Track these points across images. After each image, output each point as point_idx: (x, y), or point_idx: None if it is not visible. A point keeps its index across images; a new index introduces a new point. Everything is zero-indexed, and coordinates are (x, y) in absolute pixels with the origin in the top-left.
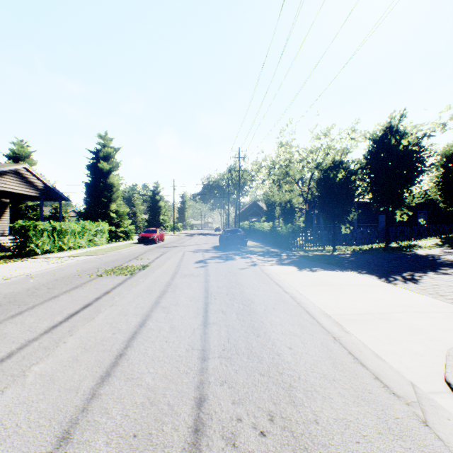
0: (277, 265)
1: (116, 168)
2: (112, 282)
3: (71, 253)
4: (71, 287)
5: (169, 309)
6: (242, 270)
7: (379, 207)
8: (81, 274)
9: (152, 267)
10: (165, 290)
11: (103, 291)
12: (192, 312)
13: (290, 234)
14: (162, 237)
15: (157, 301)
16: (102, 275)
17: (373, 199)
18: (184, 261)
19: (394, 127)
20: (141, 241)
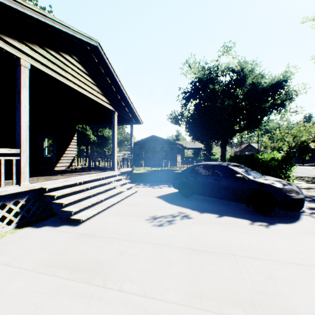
0: None
1: None
2: None
3: None
4: None
5: None
6: None
7: None
8: None
9: None
10: None
11: None
12: None
13: None
14: None
15: None
16: None
17: None
18: None
19: None
20: None
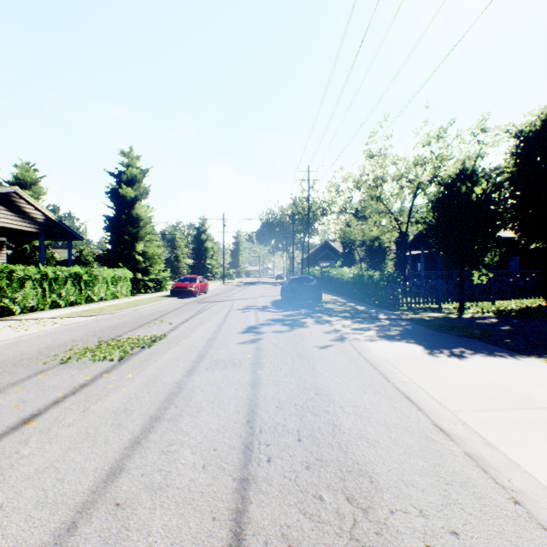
0: (382, 339)
1: (144, 195)
2: (71, 379)
3: (64, 312)
4: None
5: (127, 521)
6: (322, 350)
7: (532, 242)
8: (34, 358)
9: (167, 342)
10: (160, 413)
11: (24, 415)
12: None
13: (387, 285)
14: (204, 287)
15: (118, 464)
16: (68, 360)
17: (520, 230)
18: (224, 328)
19: None
20: (174, 292)
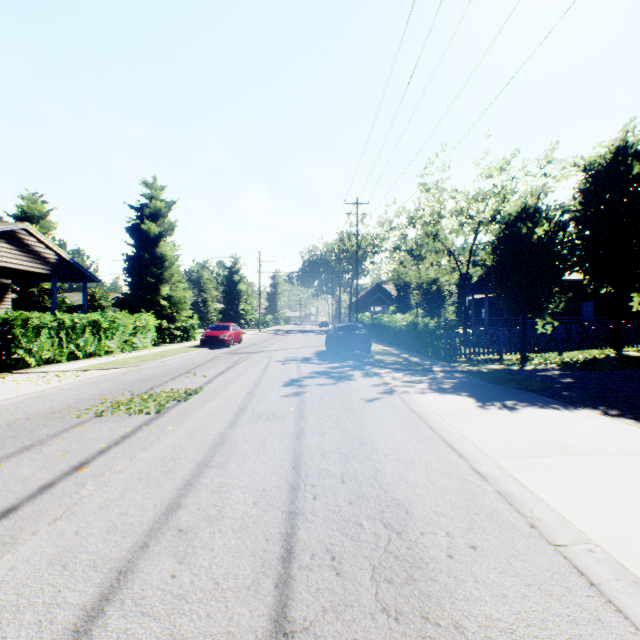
0: (433, 392)
1: (169, 231)
2: (110, 431)
3: (84, 364)
4: (19, 447)
5: (191, 541)
6: (368, 403)
7: (602, 286)
8: (65, 411)
9: (204, 395)
10: (207, 461)
11: (73, 463)
12: (250, 559)
13: (444, 333)
14: (238, 337)
15: (174, 501)
16: (103, 414)
17: (589, 273)
18: (264, 381)
19: (632, 147)
20: (204, 342)
